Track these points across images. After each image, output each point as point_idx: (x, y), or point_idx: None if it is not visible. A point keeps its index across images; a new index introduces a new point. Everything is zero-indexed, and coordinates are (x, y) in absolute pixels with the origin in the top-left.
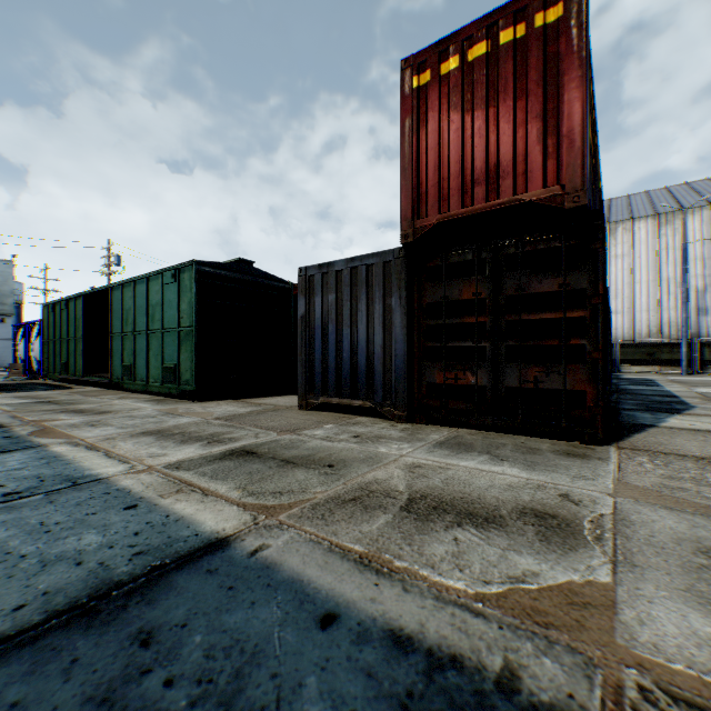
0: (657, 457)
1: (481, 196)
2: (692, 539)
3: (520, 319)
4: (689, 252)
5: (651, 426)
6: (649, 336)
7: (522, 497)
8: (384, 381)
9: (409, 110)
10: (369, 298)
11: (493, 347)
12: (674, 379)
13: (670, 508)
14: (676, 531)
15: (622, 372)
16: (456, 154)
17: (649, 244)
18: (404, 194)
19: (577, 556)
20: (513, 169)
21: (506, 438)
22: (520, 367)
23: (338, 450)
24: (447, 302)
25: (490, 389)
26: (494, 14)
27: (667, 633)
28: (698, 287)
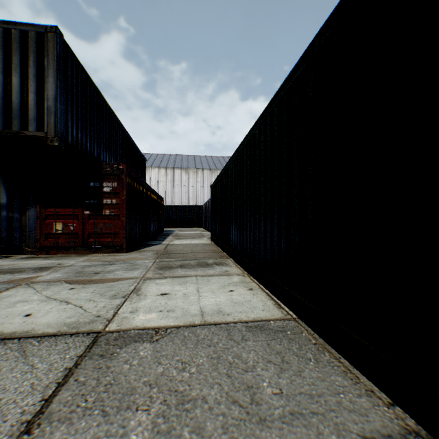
0: None
1: None
2: None
3: None
4: (152, 183)
5: None
6: None
7: None
8: None
9: None
10: None
11: None
12: None
13: None
14: None
15: None
16: None
17: None
18: None
19: None
20: None
21: None
22: None
23: None
24: None
25: None
26: None
27: None
28: None
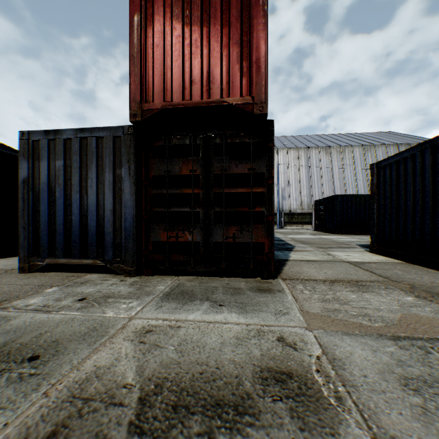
0: (306, 283)
1: (197, 93)
2: (386, 368)
3: (224, 192)
4: (279, 169)
5: (287, 260)
6: None
7: (253, 351)
8: (115, 241)
9: (137, 8)
10: (99, 167)
11: (205, 212)
12: (277, 231)
13: (347, 332)
14: (371, 361)
15: None
16: (177, 56)
17: None
18: (133, 79)
19: None
20: (221, 78)
21: (215, 281)
22: (224, 227)
23: (53, 325)
24: (169, 176)
25: (203, 244)
26: None
27: None
28: (283, 186)
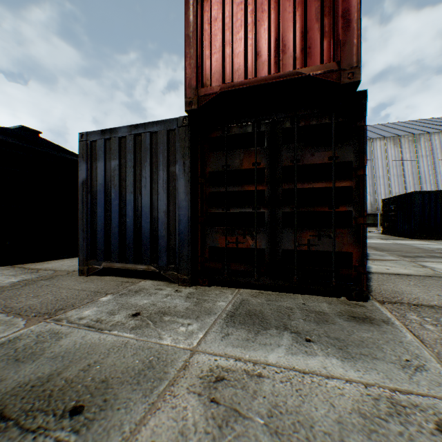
0: (418, 311)
1: (263, 68)
2: None
3: (296, 187)
4: None
5: (368, 272)
6: None
7: None
8: (168, 246)
9: None
10: (153, 165)
11: (271, 213)
12: None
13: None
14: None
15: None
16: (239, 27)
17: None
18: (189, 63)
19: None
20: (294, 44)
21: (286, 298)
22: (296, 231)
23: (104, 352)
24: (228, 171)
25: (268, 252)
26: None
27: None
28: None
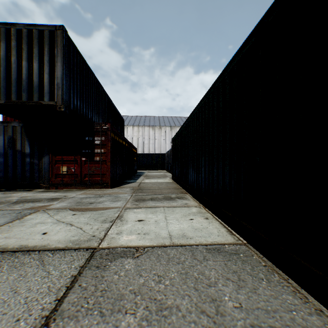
0: None
1: None
2: None
3: None
4: (128, 137)
5: None
6: None
7: None
8: None
9: (5, 119)
10: None
11: None
12: None
13: None
14: None
15: None
16: None
17: None
18: None
19: None
20: None
21: None
22: None
23: None
24: None
25: None
26: None
27: None
28: None
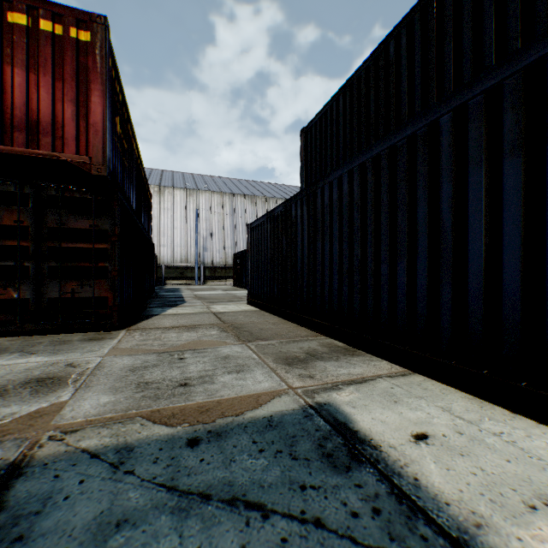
0: (146, 331)
1: (23, 141)
2: (131, 366)
3: (61, 246)
4: (201, 215)
5: (157, 315)
6: (182, 262)
7: (35, 373)
8: None
9: None
10: None
11: (38, 266)
12: (191, 287)
13: (132, 354)
14: (126, 364)
15: (167, 285)
16: None
17: (182, 206)
18: None
19: (55, 394)
20: (54, 131)
21: (47, 338)
22: (61, 282)
23: None
24: None
25: (34, 301)
26: (36, 1)
27: (84, 409)
28: (204, 235)
